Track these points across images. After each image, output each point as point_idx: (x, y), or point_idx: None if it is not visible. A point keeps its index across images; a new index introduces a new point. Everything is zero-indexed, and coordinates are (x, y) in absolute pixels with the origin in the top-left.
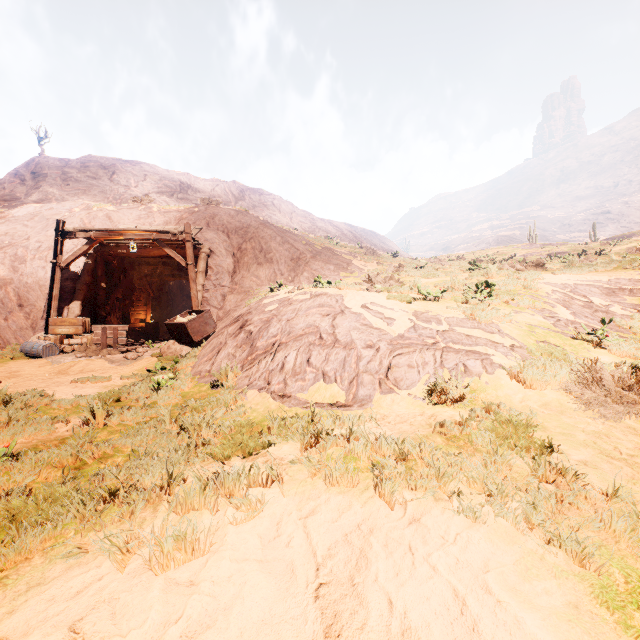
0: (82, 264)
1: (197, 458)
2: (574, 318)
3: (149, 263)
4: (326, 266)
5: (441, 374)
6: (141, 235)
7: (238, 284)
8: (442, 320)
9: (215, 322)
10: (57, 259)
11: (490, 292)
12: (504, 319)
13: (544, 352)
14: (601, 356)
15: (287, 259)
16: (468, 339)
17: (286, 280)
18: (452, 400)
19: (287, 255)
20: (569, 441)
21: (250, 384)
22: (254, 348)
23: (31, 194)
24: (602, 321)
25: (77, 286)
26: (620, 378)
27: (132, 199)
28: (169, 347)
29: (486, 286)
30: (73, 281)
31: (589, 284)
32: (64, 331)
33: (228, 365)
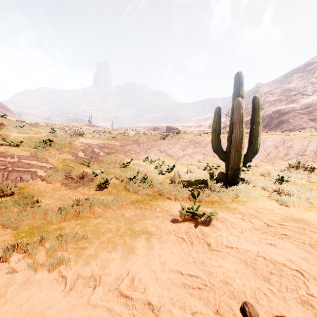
0: None
1: None
2: (85, 156)
3: None
4: None
5: (6, 183)
6: None
7: None
8: (15, 156)
9: None
10: None
11: (51, 144)
12: (52, 156)
13: (64, 169)
14: (87, 170)
15: None
16: (28, 165)
17: None
18: (8, 194)
19: None
20: (49, 198)
21: None
22: None
23: None
24: (91, 157)
25: None
26: (79, 175)
27: None
28: None
29: (49, 141)
30: None
31: (96, 144)
32: None
33: None
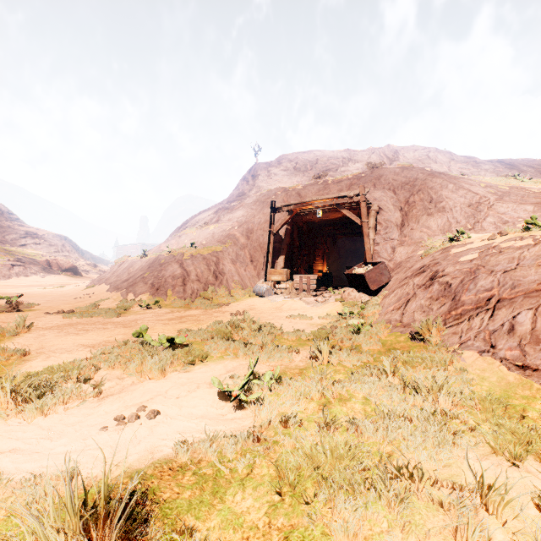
0: (284, 230)
1: (461, 440)
2: None
3: (326, 225)
4: (519, 207)
5: None
6: (325, 202)
7: (407, 236)
8: None
9: (389, 273)
10: (271, 228)
11: None
12: None
13: None
14: None
15: (463, 206)
16: None
17: (463, 228)
18: None
19: (462, 201)
20: None
21: (463, 343)
22: (458, 302)
23: (251, 189)
24: None
25: (281, 246)
26: None
27: (313, 177)
28: (349, 294)
29: None
30: (279, 243)
31: None
32: (275, 278)
33: (429, 318)
